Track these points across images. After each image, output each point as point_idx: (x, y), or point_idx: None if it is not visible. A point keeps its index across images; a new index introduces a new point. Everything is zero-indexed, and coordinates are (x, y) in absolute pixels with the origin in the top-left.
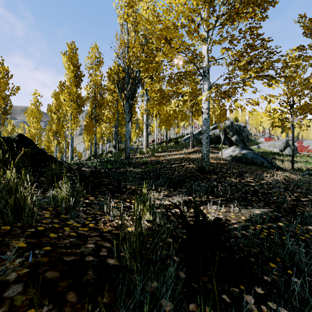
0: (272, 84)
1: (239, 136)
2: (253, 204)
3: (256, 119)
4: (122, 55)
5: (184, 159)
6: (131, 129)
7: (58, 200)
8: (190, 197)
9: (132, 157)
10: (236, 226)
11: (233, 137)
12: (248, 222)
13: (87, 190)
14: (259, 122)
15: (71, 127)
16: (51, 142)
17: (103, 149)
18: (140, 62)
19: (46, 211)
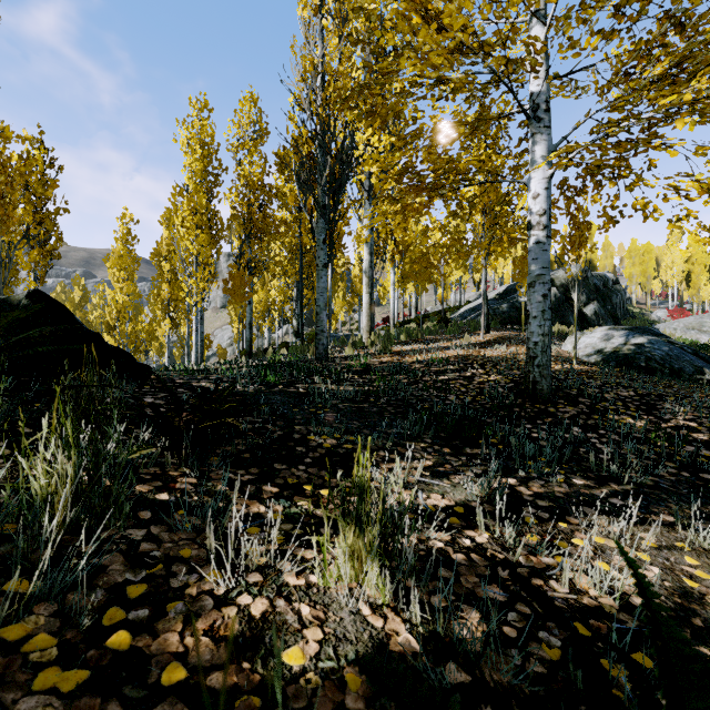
0: None
1: (603, 305)
2: None
3: (644, 262)
4: (308, 98)
5: (468, 359)
6: (336, 294)
7: (34, 502)
8: (512, 480)
9: (335, 356)
10: None
11: (589, 306)
12: None
13: (179, 453)
14: (652, 270)
15: (198, 287)
16: (159, 324)
17: (273, 340)
18: (352, 93)
19: None
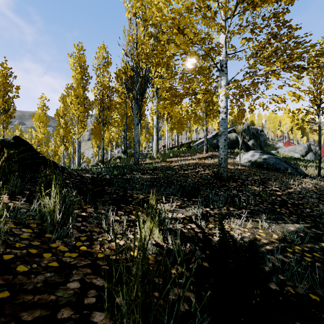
0: (303, 76)
1: (256, 141)
2: (284, 218)
3: (274, 122)
4: (130, 52)
5: (197, 164)
6: (141, 134)
7: (45, 213)
8: (208, 209)
9: (141, 163)
10: (269, 249)
11: (250, 141)
12: (282, 241)
13: (86, 200)
14: (277, 126)
15: (78, 131)
16: (58, 147)
17: (112, 155)
18: (149, 56)
19: (26, 229)
